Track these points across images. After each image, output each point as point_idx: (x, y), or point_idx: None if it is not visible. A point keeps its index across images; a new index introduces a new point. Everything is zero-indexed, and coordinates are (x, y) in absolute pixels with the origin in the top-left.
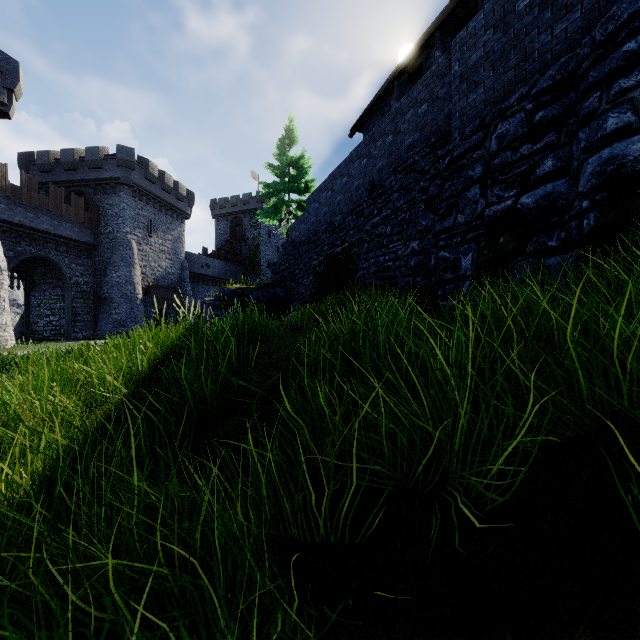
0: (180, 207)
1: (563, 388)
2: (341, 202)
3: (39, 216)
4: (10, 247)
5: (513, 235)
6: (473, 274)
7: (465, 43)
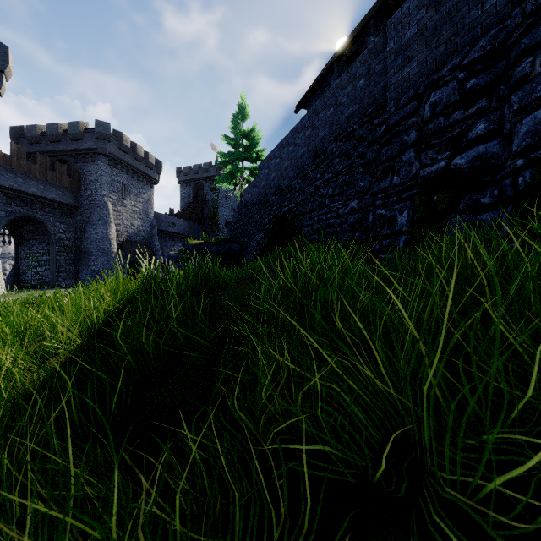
0: (150, 174)
1: None
2: (288, 168)
3: (27, 181)
4: (2, 208)
5: (446, 193)
6: (409, 229)
7: (400, 22)
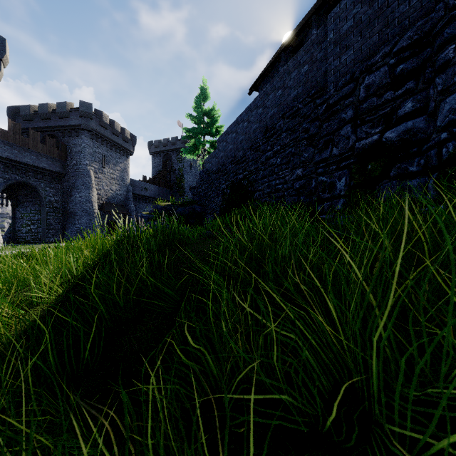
0: (126, 146)
1: None
2: (242, 141)
3: (22, 152)
4: (0, 175)
5: (379, 163)
6: (346, 194)
7: (338, 16)
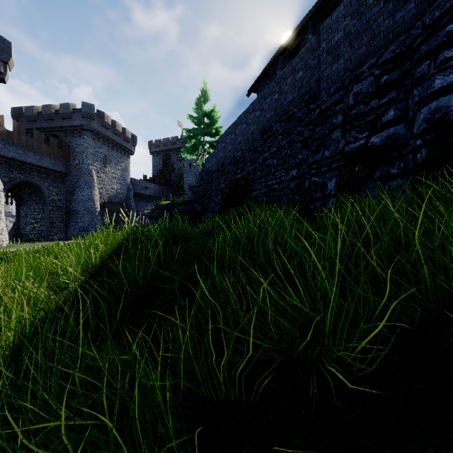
0: (127, 146)
1: (411, 280)
2: (241, 142)
3: (26, 152)
4: (5, 174)
5: (365, 165)
6: (336, 193)
7: (330, 27)
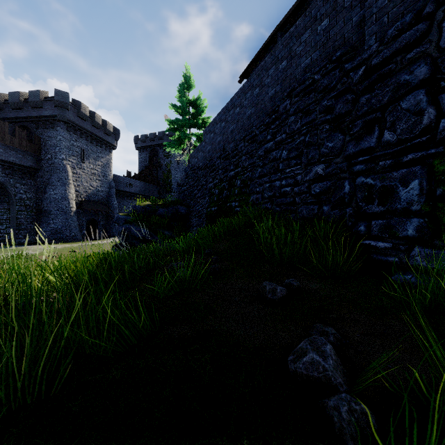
0: (108, 140)
1: None
2: (234, 131)
3: None
4: None
5: None
6: (424, 209)
7: None
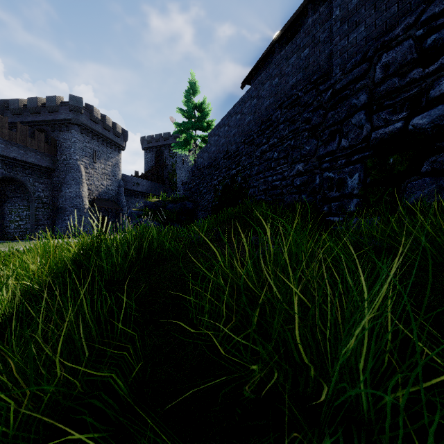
0: (117, 141)
1: None
2: (235, 134)
3: (9, 147)
4: None
5: (404, 155)
6: (360, 192)
7: None
